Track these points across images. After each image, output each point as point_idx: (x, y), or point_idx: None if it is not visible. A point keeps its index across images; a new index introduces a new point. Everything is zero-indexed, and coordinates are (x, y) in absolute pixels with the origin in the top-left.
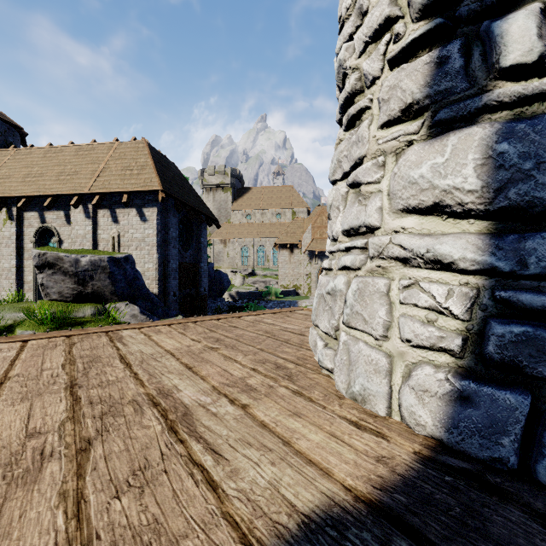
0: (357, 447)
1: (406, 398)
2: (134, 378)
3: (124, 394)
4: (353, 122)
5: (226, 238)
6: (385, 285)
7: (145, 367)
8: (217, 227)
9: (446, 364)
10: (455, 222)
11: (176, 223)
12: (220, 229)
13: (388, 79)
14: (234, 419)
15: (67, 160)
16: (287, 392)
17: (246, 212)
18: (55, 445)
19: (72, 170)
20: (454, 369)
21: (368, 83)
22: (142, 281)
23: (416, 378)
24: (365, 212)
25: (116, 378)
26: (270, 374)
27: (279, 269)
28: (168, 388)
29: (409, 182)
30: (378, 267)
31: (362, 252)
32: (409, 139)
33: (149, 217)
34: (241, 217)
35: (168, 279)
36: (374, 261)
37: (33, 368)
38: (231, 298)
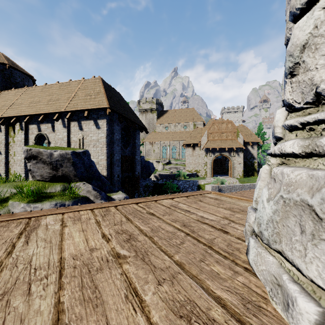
0: None
1: None
2: None
3: None
4: None
5: (153, 141)
6: None
7: None
8: (146, 133)
9: None
10: None
11: (119, 130)
12: (149, 136)
13: None
14: None
15: (54, 92)
16: None
17: (165, 125)
18: None
19: (56, 98)
20: None
21: None
22: (95, 168)
23: None
24: None
25: None
26: None
27: (185, 160)
28: None
29: None
30: None
31: None
32: None
33: (101, 126)
34: (162, 128)
35: (113, 166)
36: None
37: None
38: (155, 178)
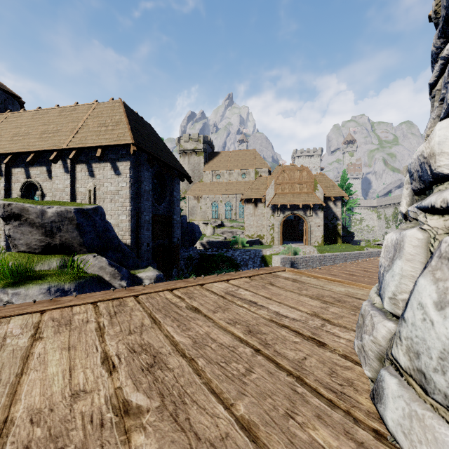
0: None
1: None
2: None
3: None
4: None
5: (199, 195)
6: None
7: None
8: (189, 182)
9: None
10: None
11: (149, 177)
12: (194, 187)
13: None
14: None
15: (51, 120)
16: None
17: (215, 173)
18: None
19: (54, 128)
20: None
21: None
22: (112, 233)
23: None
24: None
25: None
26: None
27: (244, 221)
28: None
29: None
30: None
31: None
32: None
33: (123, 171)
34: (211, 176)
35: (141, 230)
36: None
37: None
38: (202, 246)
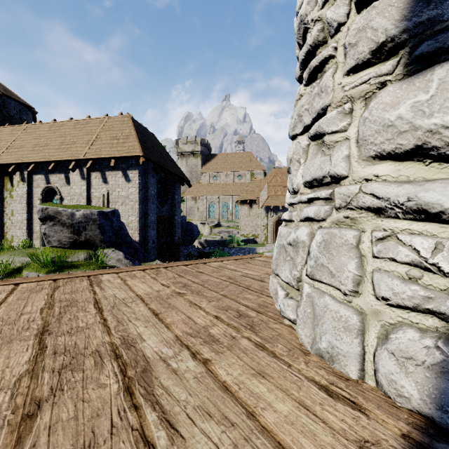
0: (332, 424)
1: (384, 364)
2: (102, 324)
3: (89, 343)
4: (315, 75)
5: (196, 196)
6: (354, 237)
7: (115, 312)
8: (189, 186)
9: (434, 329)
10: (441, 166)
11: (154, 183)
12: (192, 189)
13: (356, 22)
14: (194, 378)
15: (67, 133)
16: (249, 345)
17: (213, 174)
18: (3, 408)
19: (70, 140)
20: (444, 335)
21: (332, 31)
22: (126, 231)
23: (397, 342)
24: (330, 162)
25: (86, 324)
26: (233, 322)
27: (240, 221)
28: (132, 337)
29: (384, 126)
30: (346, 218)
31: (326, 202)
32: (382, 80)
33: (132, 178)
34: (208, 178)
35: (148, 229)
36: (341, 212)
37: (15, 311)
38: (200, 245)
